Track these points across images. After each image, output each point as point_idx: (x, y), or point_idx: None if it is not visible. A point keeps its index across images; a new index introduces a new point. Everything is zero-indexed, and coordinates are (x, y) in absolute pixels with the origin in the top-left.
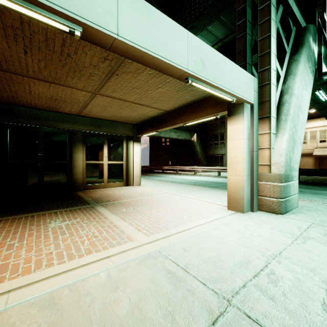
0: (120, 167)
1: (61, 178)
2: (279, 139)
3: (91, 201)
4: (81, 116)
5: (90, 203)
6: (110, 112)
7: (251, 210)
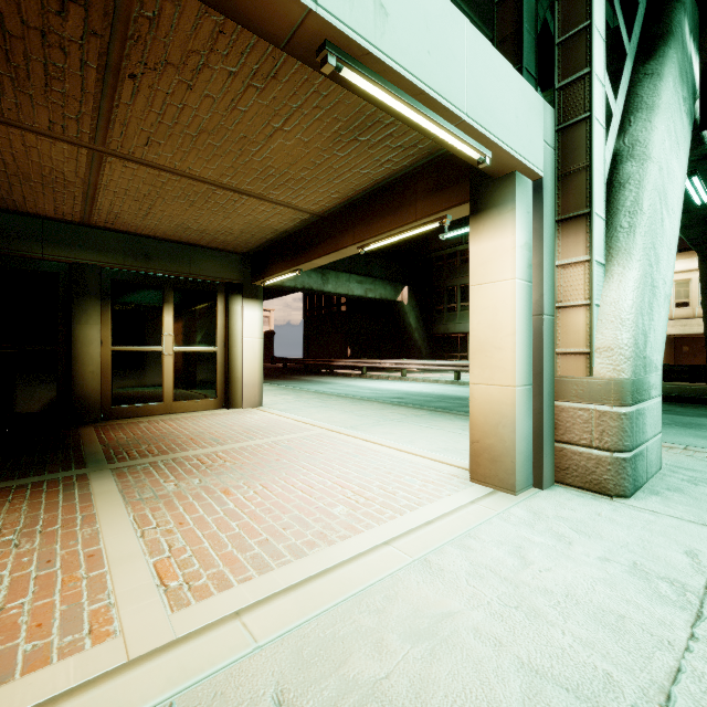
0: (208, 362)
1: (39, 389)
2: (616, 279)
3: (96, 456)
4: (96, 227)
5: (86, 463)
6: (169, 217)
7: (536, 483)
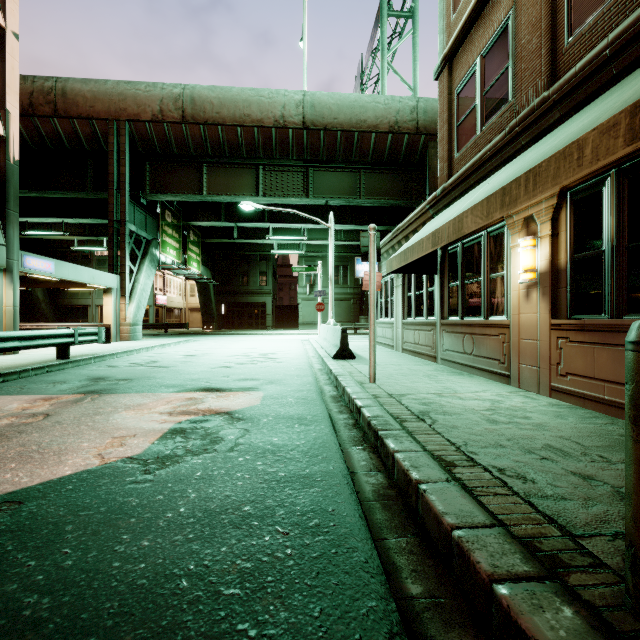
0: None
1: None
2: (131, 306)
3: None
4: None
5: None
6: None
7: (117, 341)
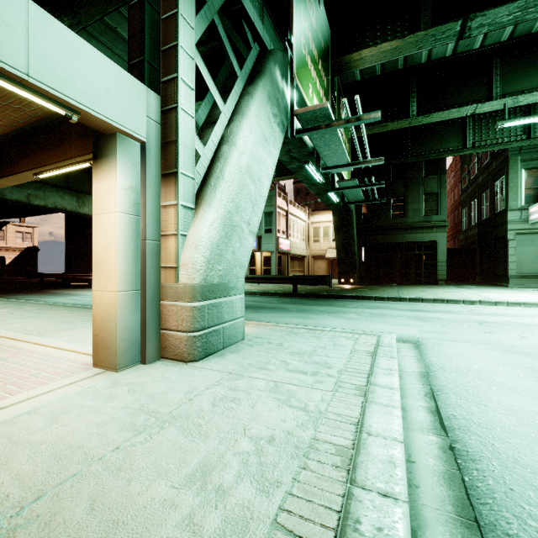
0: None
1: None
2: (199, 219)
3: None
4: None
5: None
6: None
7: (142, 360)
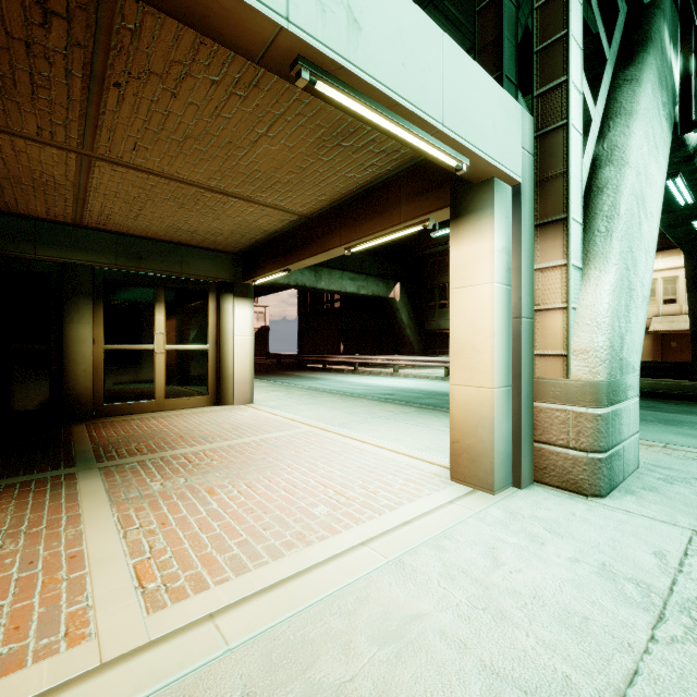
0: (199, 360)
1: (31, 387)
2: (592, 283)
3: (86, 454)
4: (88, 228)
5: (75, 462)
6: (160, 218)
7: (515, 482)
